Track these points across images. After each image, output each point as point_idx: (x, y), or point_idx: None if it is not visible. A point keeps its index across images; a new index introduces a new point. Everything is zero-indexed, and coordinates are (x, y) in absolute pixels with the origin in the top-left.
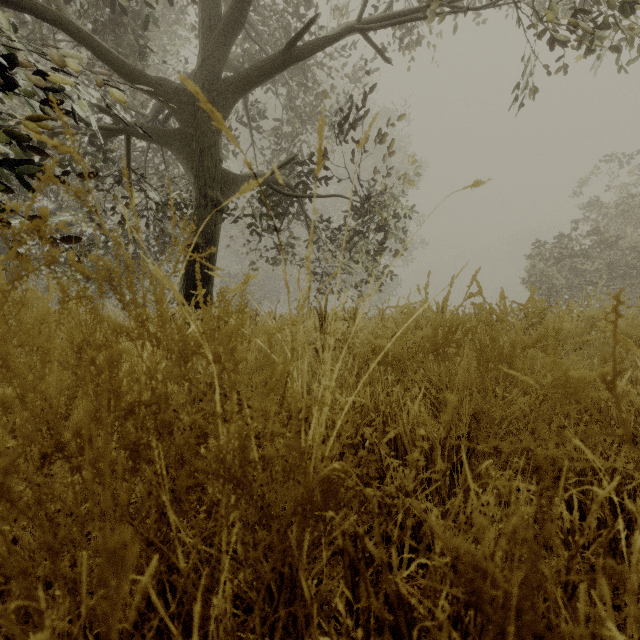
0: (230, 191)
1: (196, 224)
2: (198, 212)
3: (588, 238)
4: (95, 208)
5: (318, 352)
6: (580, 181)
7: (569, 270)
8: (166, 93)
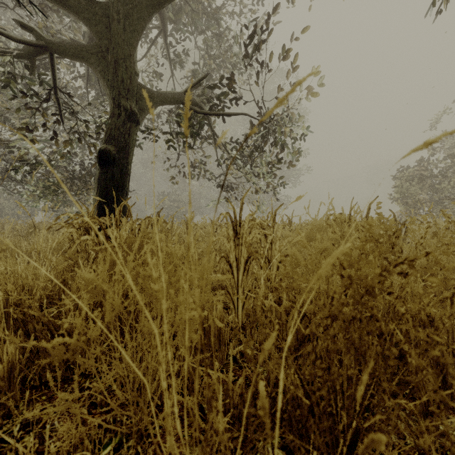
0: (146, 105)
1: (109, 132)
2: (111, 121)
3: (445, 162)
4: (27, 126)
5: (231, 266)
6: (435, 118)
7: (429, 188)
8: (80, 4)
